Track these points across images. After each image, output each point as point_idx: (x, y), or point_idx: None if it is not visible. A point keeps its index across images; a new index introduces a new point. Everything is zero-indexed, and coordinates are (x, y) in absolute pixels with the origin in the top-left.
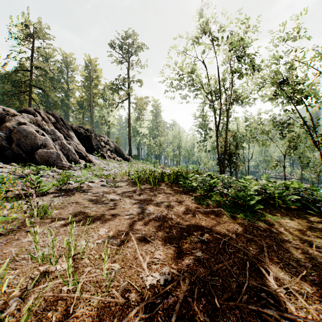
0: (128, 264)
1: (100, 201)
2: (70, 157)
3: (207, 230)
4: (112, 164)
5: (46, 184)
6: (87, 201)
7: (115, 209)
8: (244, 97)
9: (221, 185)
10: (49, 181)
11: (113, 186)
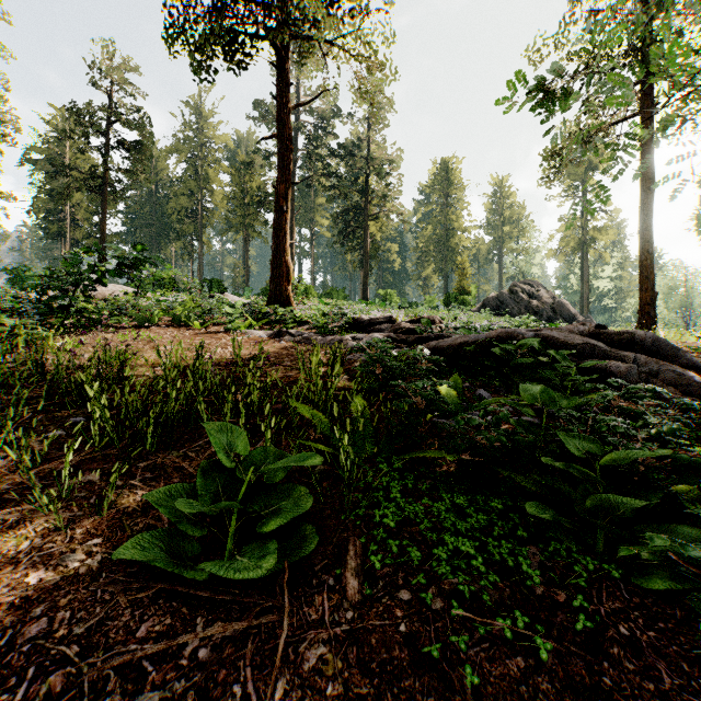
0: None
1: None
2: None
3: None
4: None
5: None
6: None
7: None
8: None
9: None
10: None
11: None
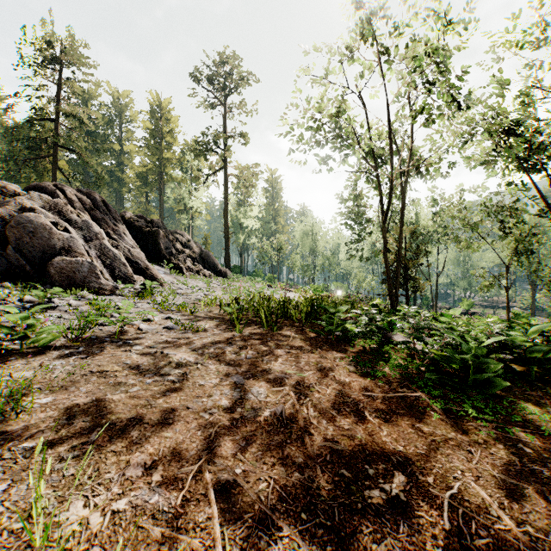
0: None
1: (153, 368)
2: (116, 271)
3: (397, 457)
4: (194, 283)
5: (46, 330)
6: (126, 368)
7: (182, 391)
8: (434, 161)
9: (411, 333)
10: (65, 319)
11: (189, 329)
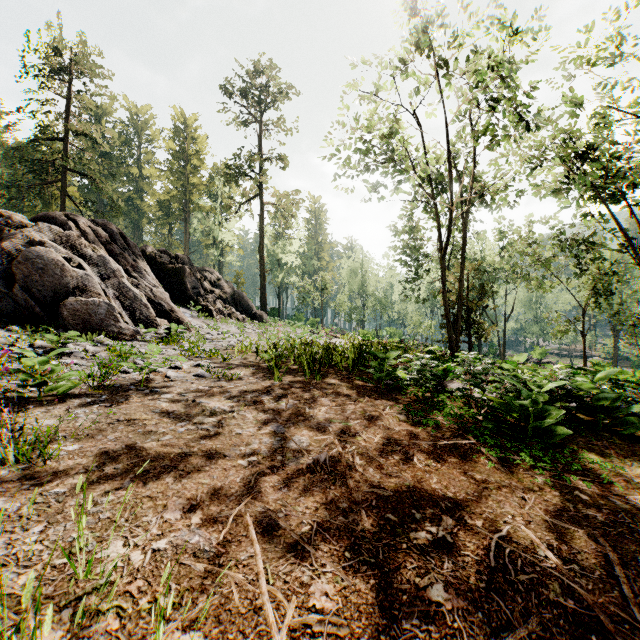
0: (231, 634)
1: (185, 417)
2: (137, 314)
3: (446, 503)
4: (226, 328)
5: (66, 376)
6: (156, 417)
7: (217, 439)
8: (500, 189)
9: (468, 379)
10: (83, 366)
11: (222, 377)
